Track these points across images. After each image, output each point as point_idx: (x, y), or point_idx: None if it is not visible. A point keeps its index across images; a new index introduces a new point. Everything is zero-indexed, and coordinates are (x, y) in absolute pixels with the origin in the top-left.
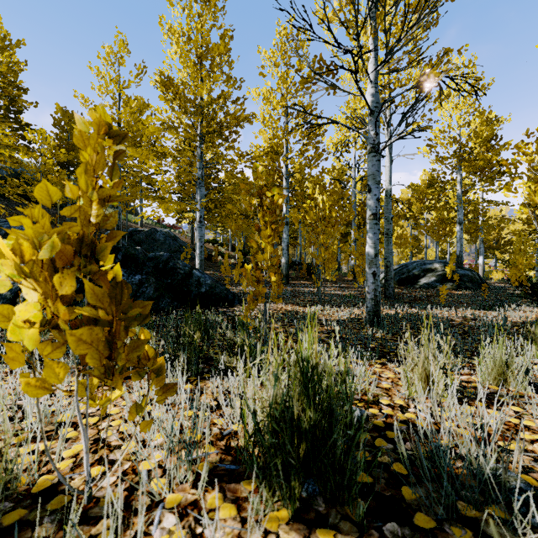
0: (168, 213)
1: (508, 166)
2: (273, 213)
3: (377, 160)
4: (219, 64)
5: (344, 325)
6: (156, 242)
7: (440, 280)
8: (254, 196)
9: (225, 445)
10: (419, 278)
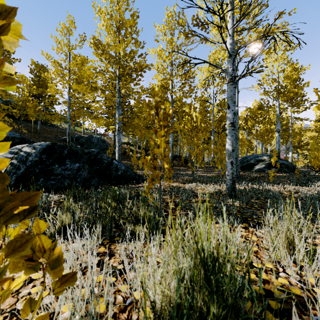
0: (99, 125)
1: (317, 92)
2: (166, 120)
3: (234, 87)
4: (130, 32)
5: (212, 197)
6: (92, 143)
7: (267, 166)
8: (152, 108)
9: (127, 318)
10: (254, 165)
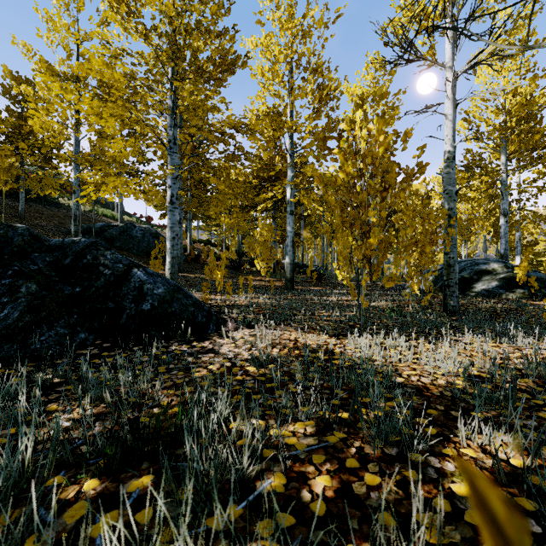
0: (128, 191)
1: None
2: None
3: None
4: None
5: None
6: (132, 239)
7: (504, 285)
8: None
9: None
10: (471, 283)
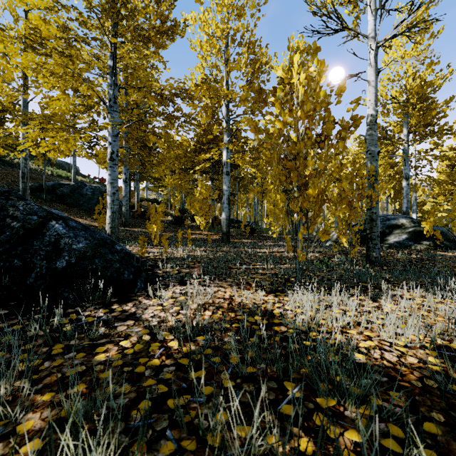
0: (70, 148)
1: None
2: None
3: None
4: None
5: None
6: (83, 197)
7: (413, 238)
8: None
9: None
10: (384, 236)
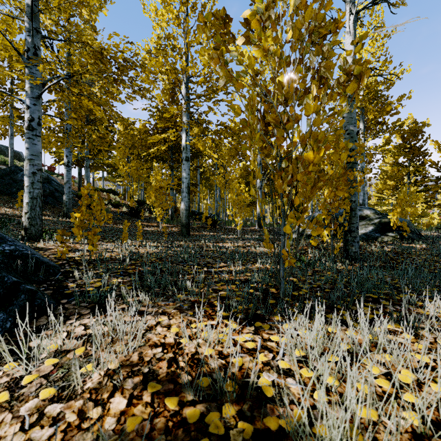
0: None
1: None
2: None
3: None
4: None
5: None
6: (16, 183)
7: (379, 229)
8: None
9: None
10: None
